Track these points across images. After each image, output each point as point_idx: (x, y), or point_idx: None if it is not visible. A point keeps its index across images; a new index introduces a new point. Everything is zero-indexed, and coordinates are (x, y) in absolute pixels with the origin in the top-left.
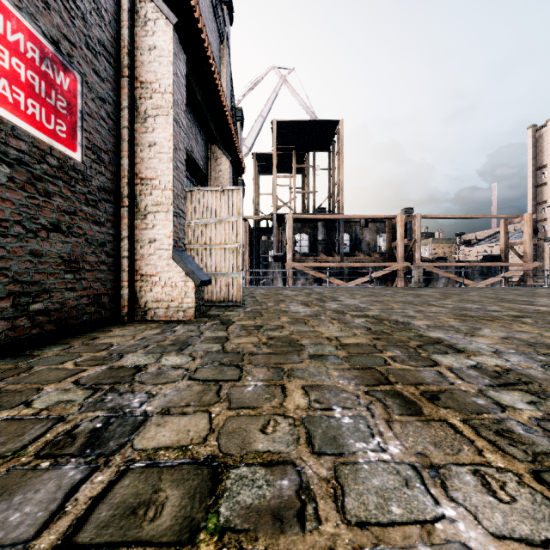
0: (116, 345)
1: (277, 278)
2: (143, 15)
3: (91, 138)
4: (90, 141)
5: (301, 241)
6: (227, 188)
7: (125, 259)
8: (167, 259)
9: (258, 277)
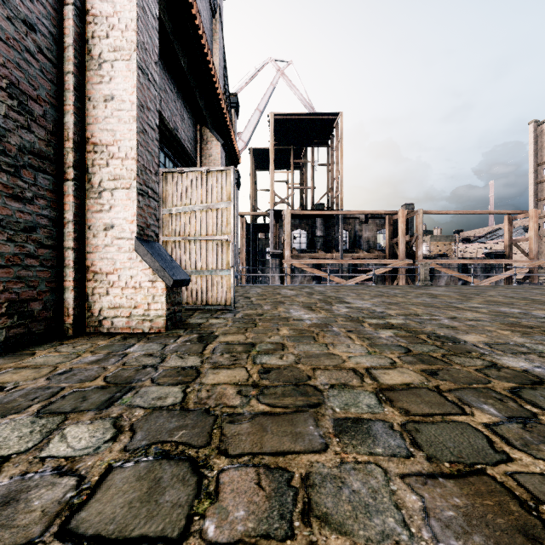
0: (6, 391)
1: (274, 276)
2: None
3: (5, 74)
4: (4, 78)
5: (299, 238)
6: (215, 168)
7: (69, 251)
8: (128, 251)
9: (254, 274)
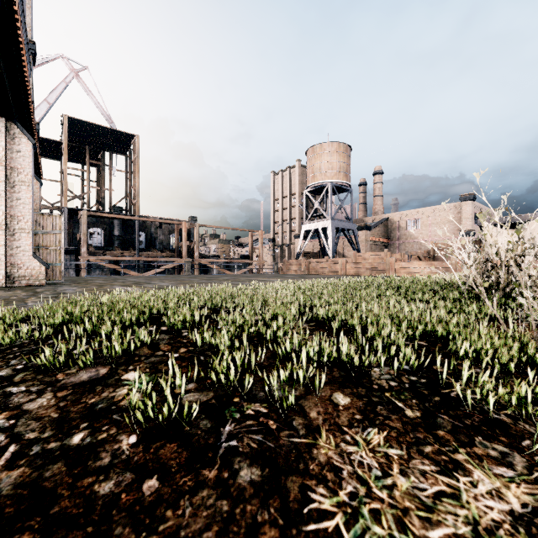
0: (30, 288)
1: (69, 271)
2: (12, 134)
3: None
4: None
5: (96, 236)
6: (52, 214)
7: (3, 255)
8: (28, 256)
9: None
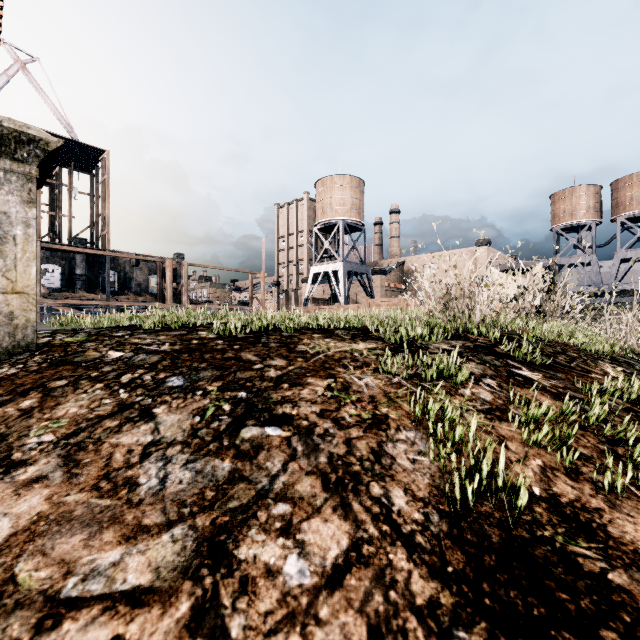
0: None
1: None
2: None
3: None
4: None
5: (50, 274)
6: None
7: None
8: None
9: None
